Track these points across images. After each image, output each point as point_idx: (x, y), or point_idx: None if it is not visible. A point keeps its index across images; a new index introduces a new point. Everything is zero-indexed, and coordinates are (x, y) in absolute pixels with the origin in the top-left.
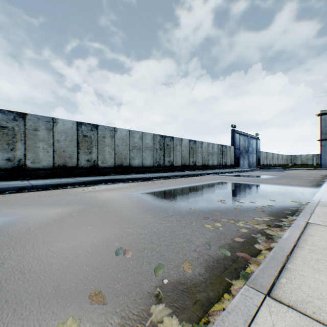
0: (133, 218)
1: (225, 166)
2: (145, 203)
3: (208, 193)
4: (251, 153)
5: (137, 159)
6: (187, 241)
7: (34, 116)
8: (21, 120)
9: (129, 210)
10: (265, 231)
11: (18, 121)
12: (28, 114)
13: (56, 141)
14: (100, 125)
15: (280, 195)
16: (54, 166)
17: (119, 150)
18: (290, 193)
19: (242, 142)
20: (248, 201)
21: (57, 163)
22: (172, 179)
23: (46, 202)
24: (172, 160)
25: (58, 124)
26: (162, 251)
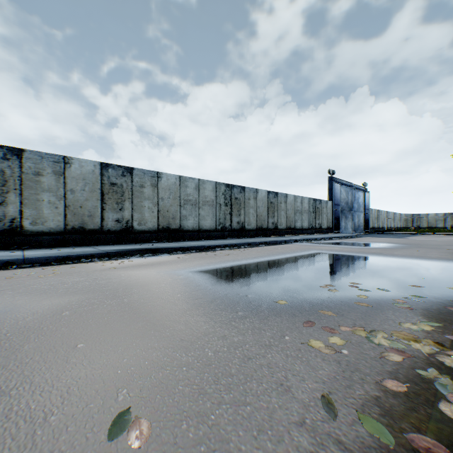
0: (171, 324)
1: (320, 230)
2: (197, 289)
3: (302, 273)
4: (357, 210)
5: (191, 219)
6: (279, 391)
7: (36, 154)
8: (14, 159)
9: (166, 305)
10: (442, 360)
11: (10, 160)
12: (26, 151)
13: (69, 192)
14: (136, 168)
15: (424, 276)
16: (67, 229)
17: (164, 205)
18: (439, 272)
19: (344, 196)
20: (374, 286)
21: (71, 225)
22: (244, 249)
23: (33, 287)
24: (243, 221)
25: (72, 166)
26: (222, 425)
